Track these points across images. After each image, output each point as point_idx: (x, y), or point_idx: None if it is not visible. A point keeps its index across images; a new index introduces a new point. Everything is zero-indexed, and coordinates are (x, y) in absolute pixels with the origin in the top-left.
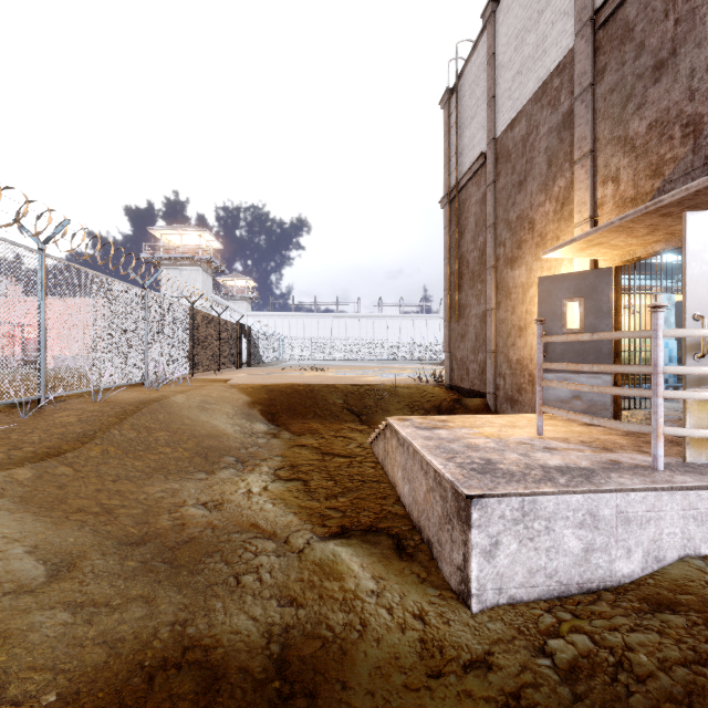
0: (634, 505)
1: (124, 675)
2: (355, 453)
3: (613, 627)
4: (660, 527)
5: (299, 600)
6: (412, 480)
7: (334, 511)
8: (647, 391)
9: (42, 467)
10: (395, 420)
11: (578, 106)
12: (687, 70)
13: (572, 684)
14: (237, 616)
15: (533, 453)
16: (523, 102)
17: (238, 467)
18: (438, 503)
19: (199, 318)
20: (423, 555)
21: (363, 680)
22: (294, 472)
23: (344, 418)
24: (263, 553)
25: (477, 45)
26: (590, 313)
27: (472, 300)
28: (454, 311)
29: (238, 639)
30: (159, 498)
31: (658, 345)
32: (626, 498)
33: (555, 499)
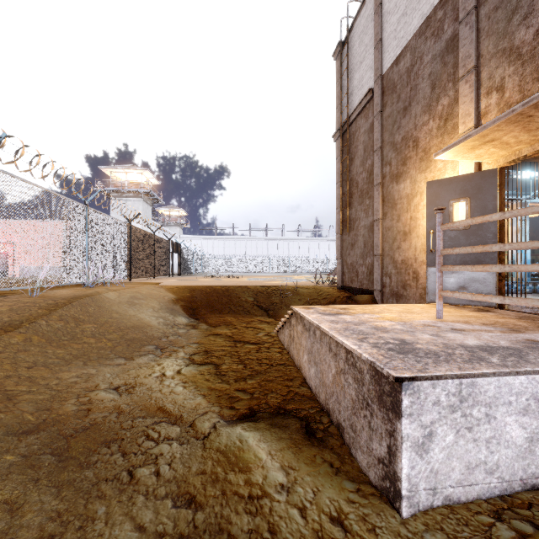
0: None
1: None
2: (263, 340)
3: None
4: None
5: (198, 499)
6: (318, 363)
7: (243, 394)
8: None
9: None
10: (300, 308)
11: (462, 29)
12: None
13: None
14: (120, 526)
15: (444, 333)
16: (408, 38)
17: (157, 353)
18: (351, 386)
19: (136, 233)
20: (333, 441)
21: None
22: (208, 357)
23: (254, 313)
24: (165, 441)
25: (365, 1)
26: (475, 211)
27: (361, 214)
28: (345, 225)
29: None
30: (72, 382)
31: None
32: None
33: (497, 381)
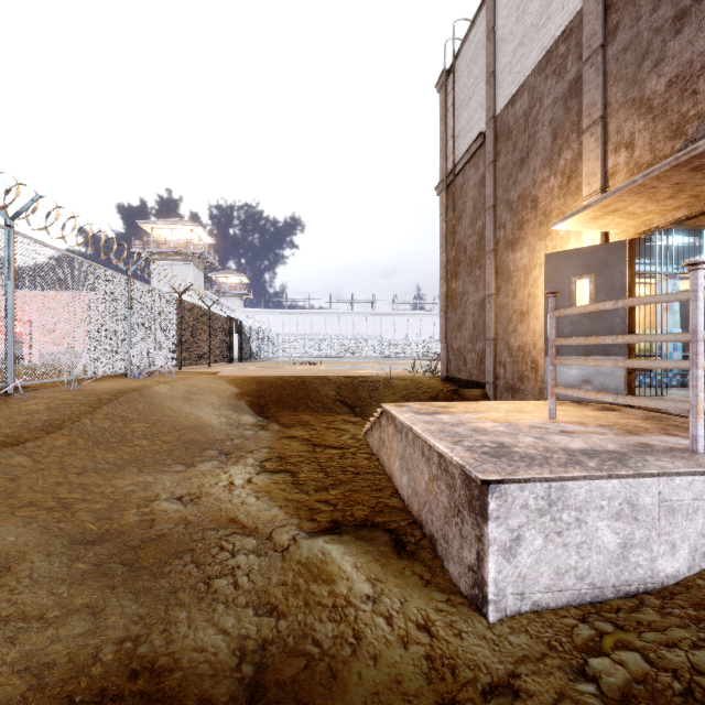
0: (679, 491)
1: None
2: (348, 444)
3: (671, 643)
4: None
5: (280, 608)
6: (411, 469)
7: (324, 505)
8: (684, 361)
9: None
10: (391, 406)
11: (586, 71)
12: None
13: None
14: (203, 630)
15: (550, 436)
16: (525, 74)
17: (221, 459)
18: (444, 493)
19: (188, 309)
20: (425, 554)
21: None
22: (282, 464)
23: (337, 410)
24: (241, 552)
25: (475, 22)
26: (601, 291)
27: (470, 287)
28: (450, 300)
29: (202, 660)
30: (129, 491)
31: (698, 308)
32: (670, 483)
33: (588, 485)
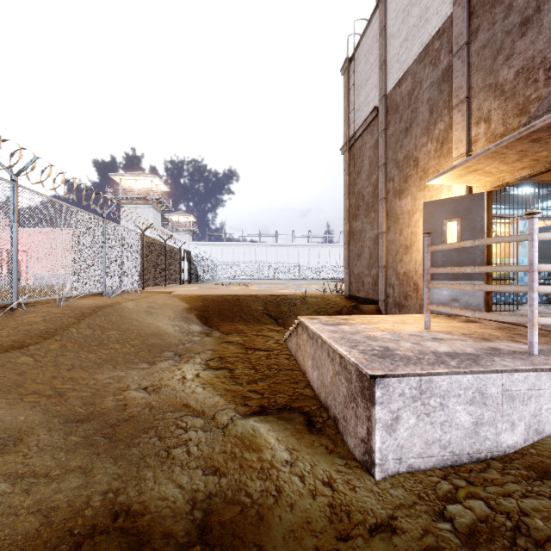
0: (517, 384)
1: (52, 543)
2: (273, 347)
3: (506, 494)
4: (540, 403)
5: (221, 469)
6: (320, 367)
7: (254, 394)
8: (524, 286)
9: (6, 357)
10: (305, 319)
11: (455, 62)
12: (550, 23)
13: (473, 548)
14: (165, 485)
15: (424, 342)
16: (409, 63)
17: (176, 359)
18: (343, 385)
19: (149, 243)
20: (330, 430)
21: (278, 544)
22: (222, 363)
23: (264, 321)
24: (192, 429)
25: (371, 22)
26: (466, 231)
27: (367, 226)
28: (352, 236)
29: (164, 506)
30: (107, 383)
31: (534, 247)
32: (510, 378)
33: (449, 379)
